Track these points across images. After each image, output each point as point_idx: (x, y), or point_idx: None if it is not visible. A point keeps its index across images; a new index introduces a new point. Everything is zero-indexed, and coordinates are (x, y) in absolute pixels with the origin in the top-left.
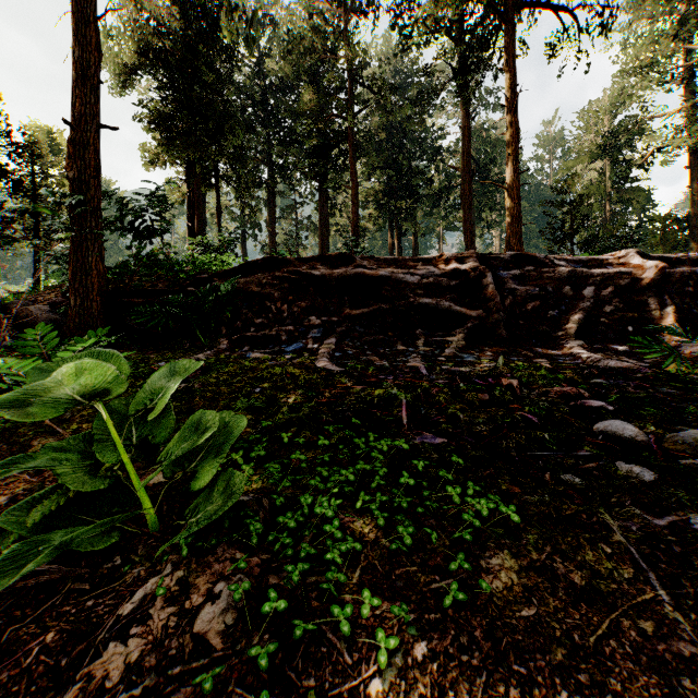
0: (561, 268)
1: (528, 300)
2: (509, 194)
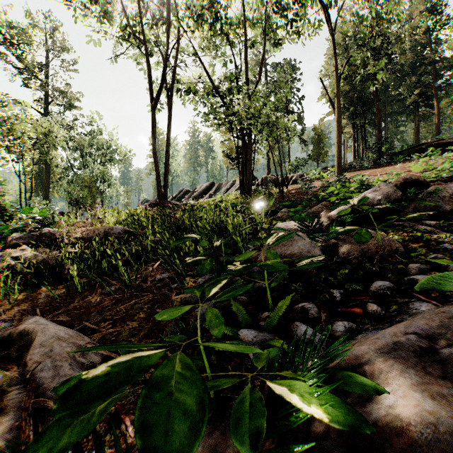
0: None
1: None
2: None
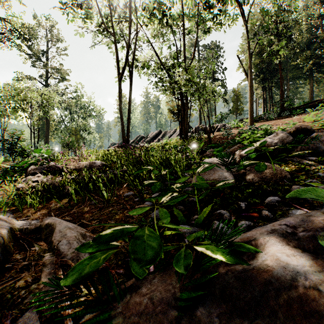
0: None
1: None
2: None
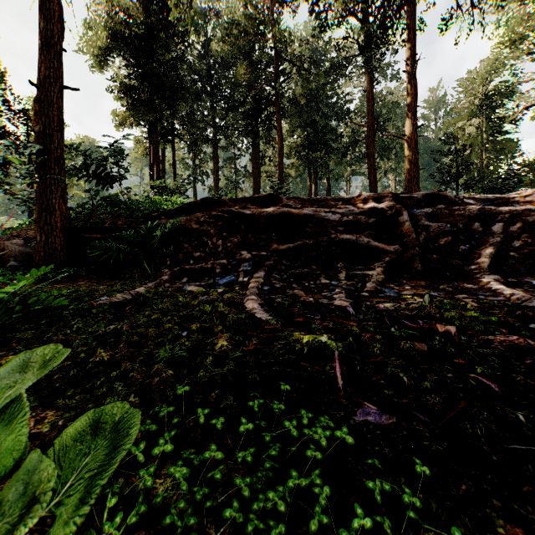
0: (470, 206)
1: (440, 236)
2: (408, 144)
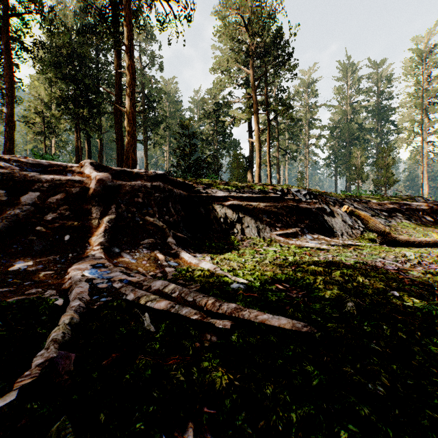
0: None
1: None
2: (127, 116)
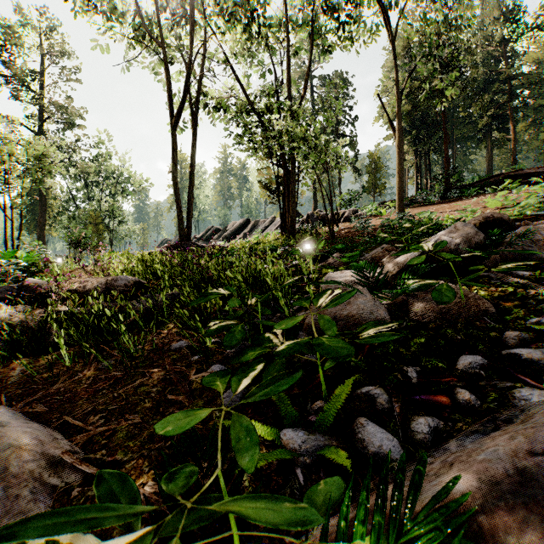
0: None
1: None
2: None
